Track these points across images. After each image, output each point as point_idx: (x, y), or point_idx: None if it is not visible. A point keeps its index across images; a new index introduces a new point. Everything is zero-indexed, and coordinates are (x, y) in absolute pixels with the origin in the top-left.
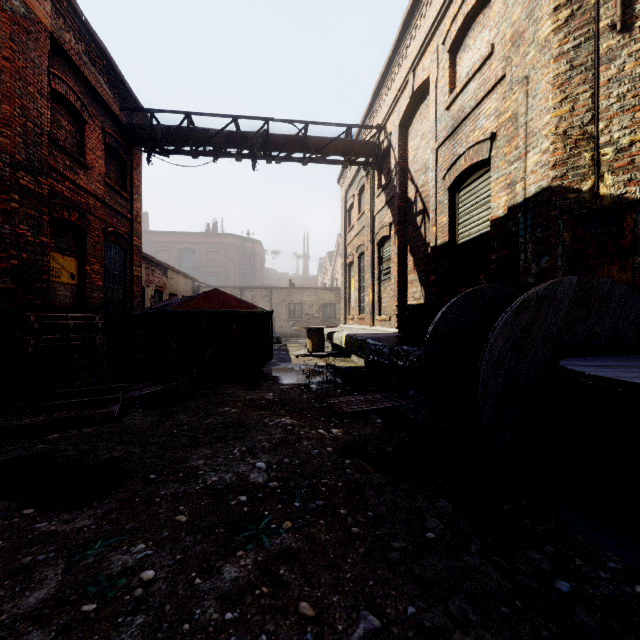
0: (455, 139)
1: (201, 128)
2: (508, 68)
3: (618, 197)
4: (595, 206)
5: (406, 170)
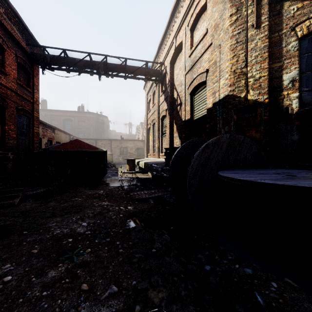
0: (192, 71)
1: (71, 57)
2: (213, 40)
3: (255, 100)
4: (246, 104)
5: (173, 84)
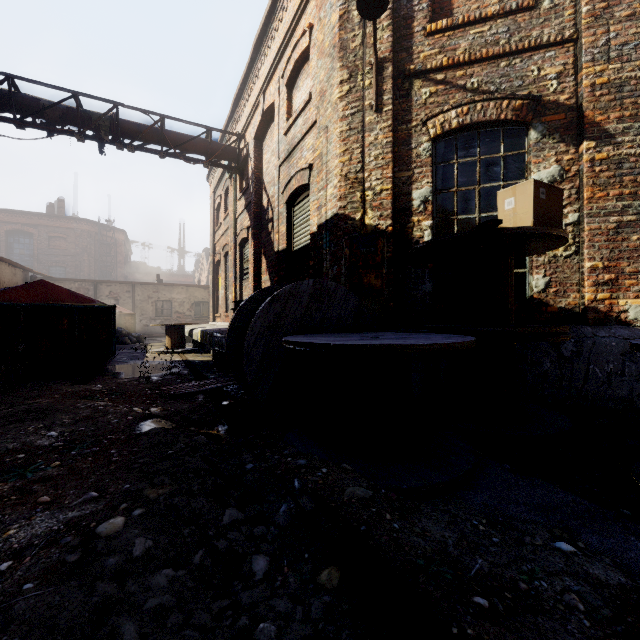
0: (290, 162)
1: (29, 95)
2: (318, 116)
3: (375, 227)
4: (363, 231)
5: (261, 180)
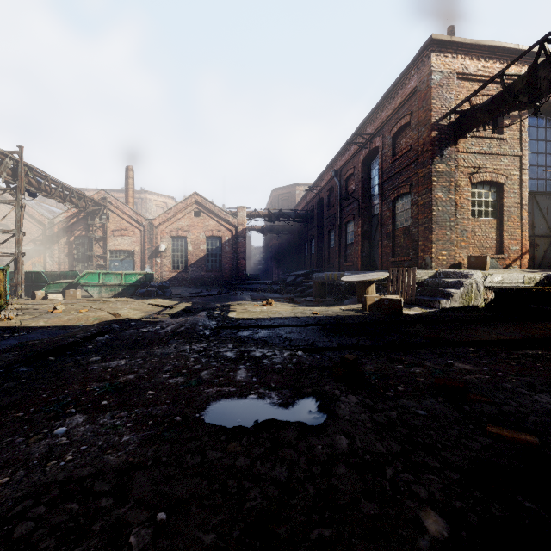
0: None
1: None
2: None
3: None
4: None
5: None
